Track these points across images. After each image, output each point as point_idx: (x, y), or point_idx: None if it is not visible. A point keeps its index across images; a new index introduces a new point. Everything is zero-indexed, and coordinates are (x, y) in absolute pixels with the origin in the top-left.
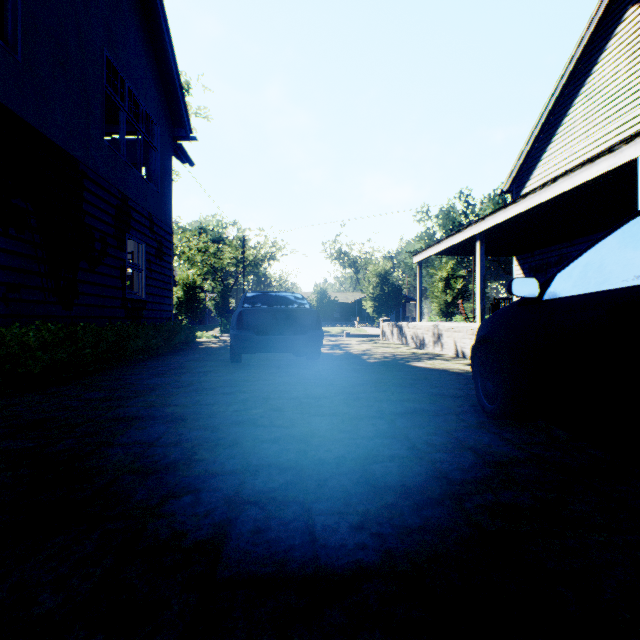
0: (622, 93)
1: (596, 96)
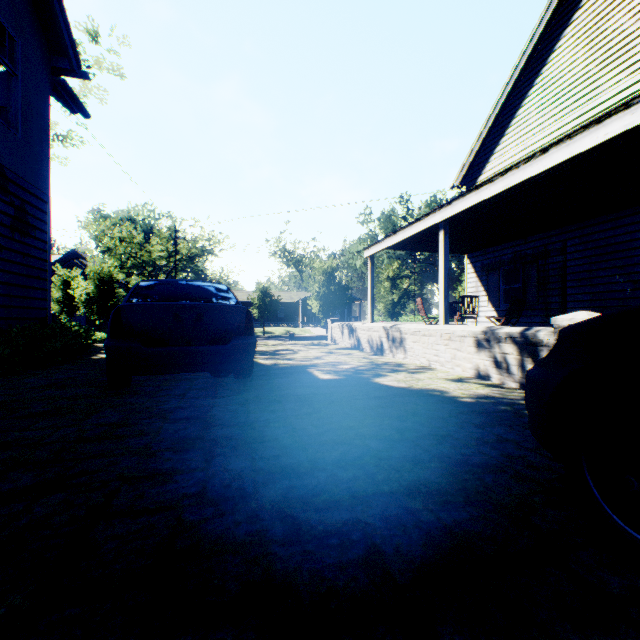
0: (580, 83)
1: (552, 86)
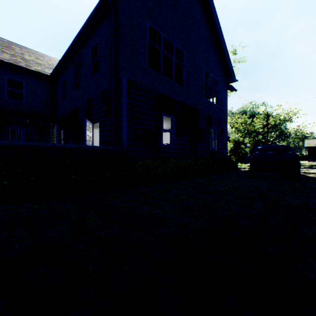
0: None
1: None
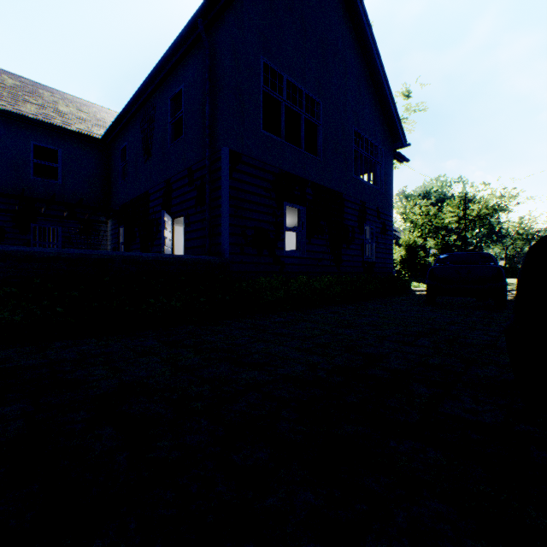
0: None
1: None
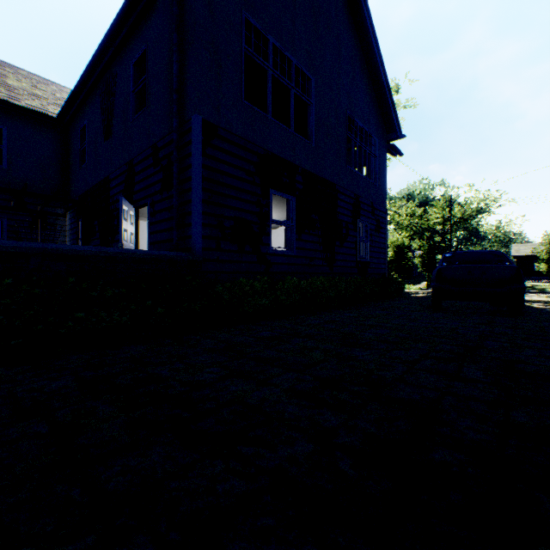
0: None
1: None
